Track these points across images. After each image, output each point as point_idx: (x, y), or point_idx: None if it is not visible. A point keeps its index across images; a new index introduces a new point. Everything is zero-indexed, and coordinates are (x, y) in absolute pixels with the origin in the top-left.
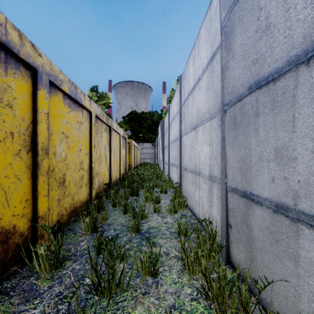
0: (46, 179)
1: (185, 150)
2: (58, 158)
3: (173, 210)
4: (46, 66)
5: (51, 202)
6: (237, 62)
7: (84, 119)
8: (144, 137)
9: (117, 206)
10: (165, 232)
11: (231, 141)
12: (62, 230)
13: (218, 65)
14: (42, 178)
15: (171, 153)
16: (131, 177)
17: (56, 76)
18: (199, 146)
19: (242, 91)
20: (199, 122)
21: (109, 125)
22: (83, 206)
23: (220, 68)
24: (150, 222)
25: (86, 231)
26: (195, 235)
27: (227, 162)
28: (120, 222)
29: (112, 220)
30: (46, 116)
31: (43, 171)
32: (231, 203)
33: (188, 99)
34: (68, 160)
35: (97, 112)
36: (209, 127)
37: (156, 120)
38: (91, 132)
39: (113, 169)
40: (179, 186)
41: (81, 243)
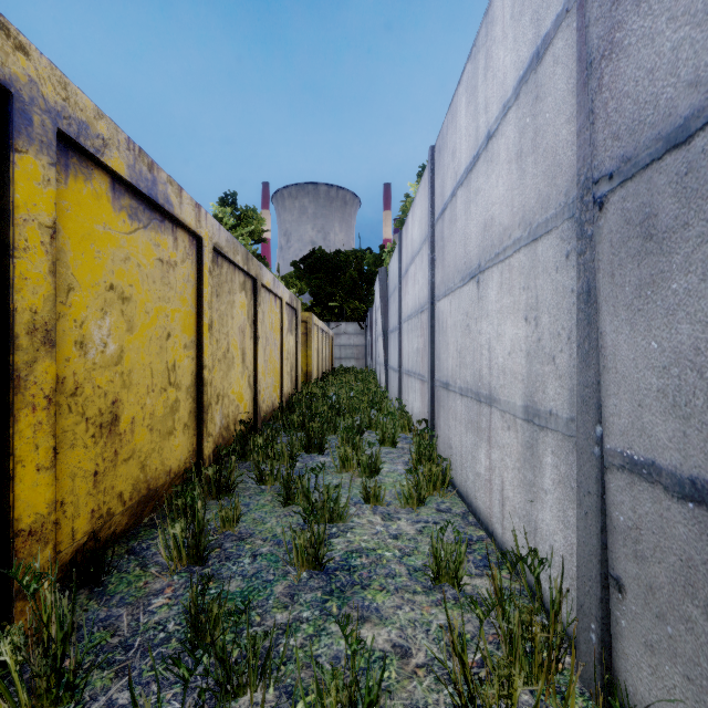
0: (48, 419)
1: (444, 336)
2: (95, 356)
3: (416, 496)
4: (46, 87)
5: (70, 482)
6: (665, 5)
7: (181, 256)
8: (341, 309)
9: (268, 483)
10: (394, 568)
11: (630, 297)
12: (74, 583)
13: (562, 68)
14: (33, 416)
15: (407, 345)
16: (308, 402)
17: (85, 124)
18: (490, 325)
19: (694, 104)
20: (491, 257)
21: (253, 276)
22: (178, 483)
23: (568, 78)
24: (352, 533)
25: (173, 562)
26: (496, 608)
27: (609, 371)
28: (271, 532)
29: (250, 522)
30: (48, 234)
31: (34, 395)
32: (623, 511)
33: (453, 200)
34: (129, 363)
35: (218, 240)
36: (525, 267)
37: (370, 270)
38: (201, 289)
39: (264, 383)
40: (429, 430)
41: (155, 600)
